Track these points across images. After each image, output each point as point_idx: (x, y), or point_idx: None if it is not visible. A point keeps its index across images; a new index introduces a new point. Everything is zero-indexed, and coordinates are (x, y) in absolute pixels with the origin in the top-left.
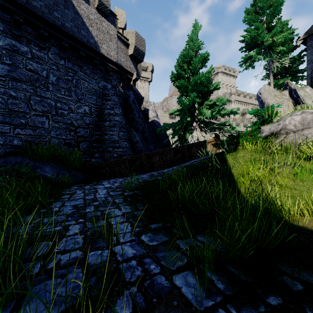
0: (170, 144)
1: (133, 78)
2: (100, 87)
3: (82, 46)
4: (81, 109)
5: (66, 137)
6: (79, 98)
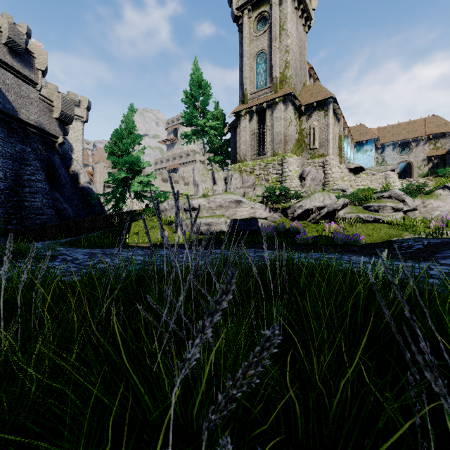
0: (105, 211)
1: (59, 142)
2: (18, 150)
3: None
4: None
5: None
6: None
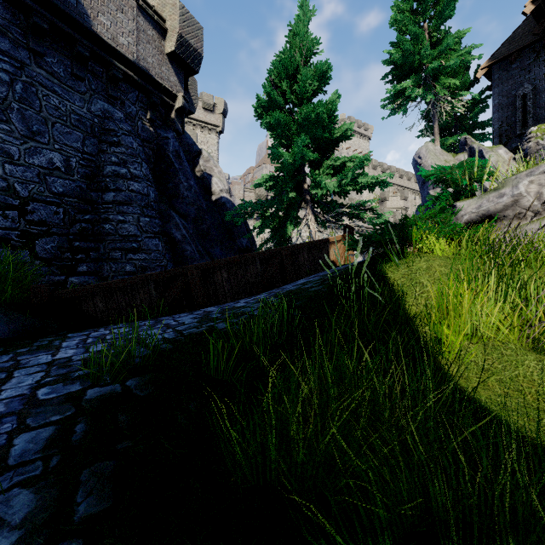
0: (255, 246)
1: (176, 106)
2: (96, 113)
3: (41, 3)
4: (41, 158)
5: None
6: (35, 130)
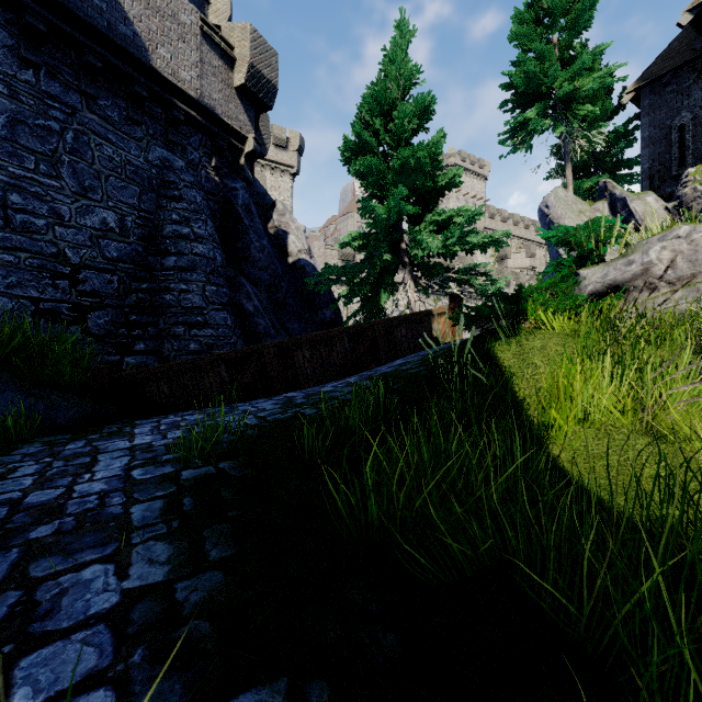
0: (341, 319)
1: (246, 150)
2: (154, 162)
3: (95, 38)
4: (93, 218)
5: (41, 293)
6: (87, 186)
